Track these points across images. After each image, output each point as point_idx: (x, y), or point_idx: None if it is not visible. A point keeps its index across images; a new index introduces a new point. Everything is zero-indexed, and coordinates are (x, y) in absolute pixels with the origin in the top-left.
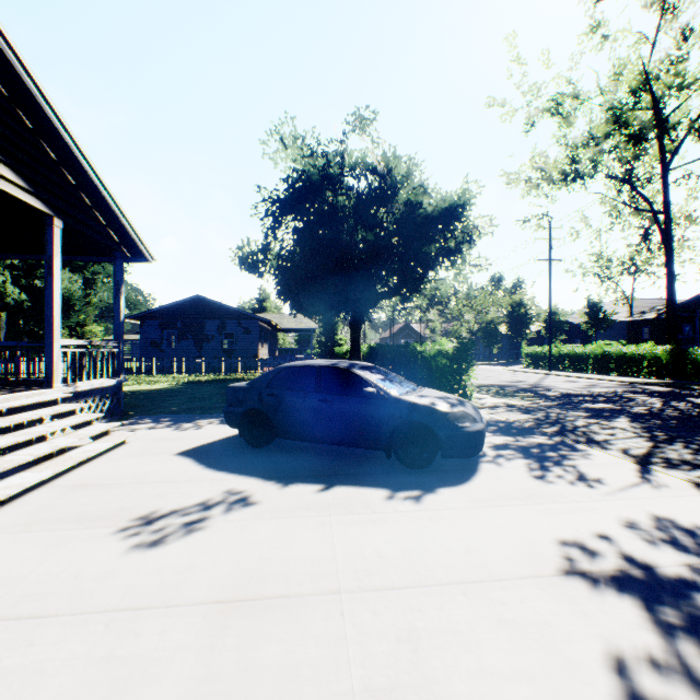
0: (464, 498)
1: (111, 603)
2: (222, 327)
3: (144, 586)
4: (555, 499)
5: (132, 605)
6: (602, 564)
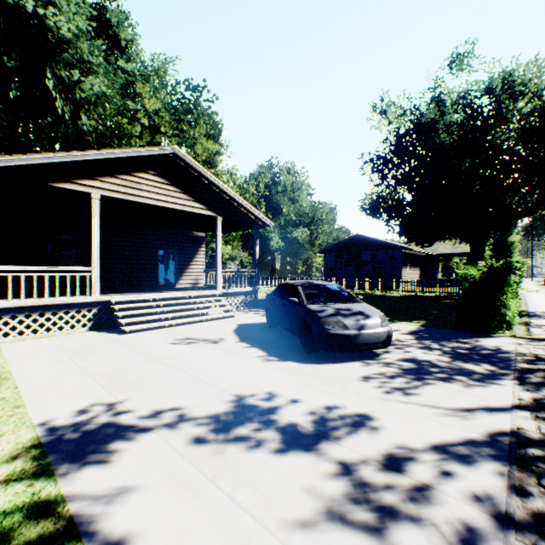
0: (287, 367)
1: (143, 350)
2: (373, 256)
3: (152, 350)
4: (332, 385)
5: (144, 352)
6: (257, 402)
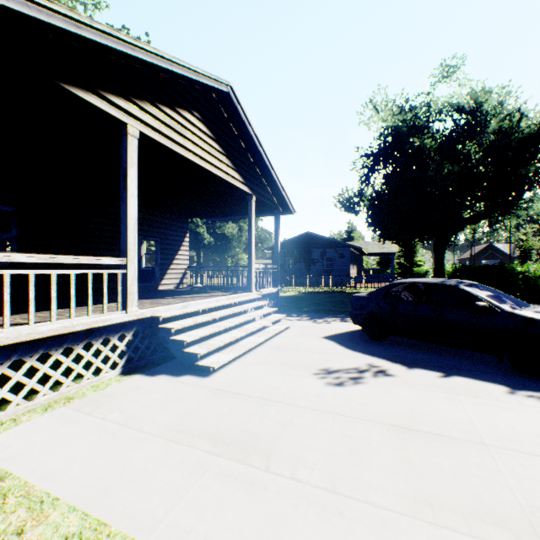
0: None
1: (329, 409)
2: (323, 253)
3: (343, 406)
4: None
5: (341, 413)
6: None
